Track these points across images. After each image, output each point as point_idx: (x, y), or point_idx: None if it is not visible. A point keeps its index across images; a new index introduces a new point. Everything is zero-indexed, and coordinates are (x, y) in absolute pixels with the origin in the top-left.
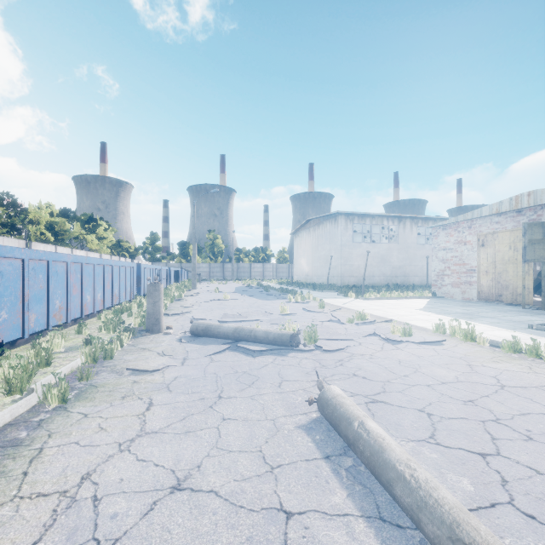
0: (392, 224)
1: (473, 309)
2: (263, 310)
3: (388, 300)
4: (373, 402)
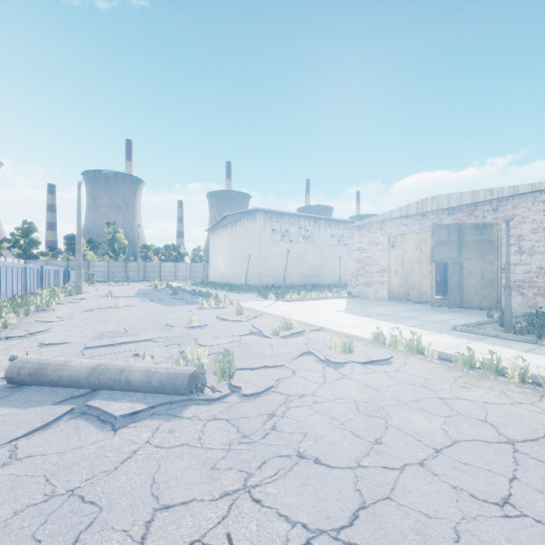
0: (308, 224)
1: (390, 309)
2: (164, 321)
3: (309, 301)
4: None
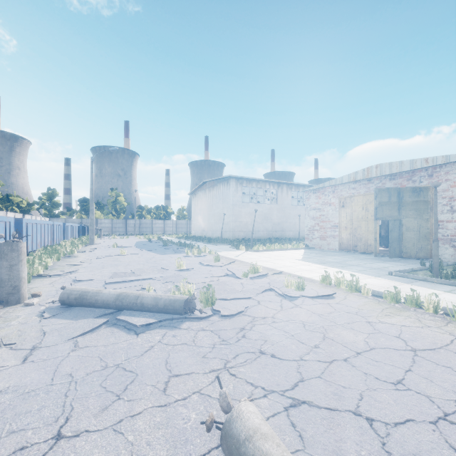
0: (273, 188)
1: (339, 258)
2: (159, 265)
3: (273, 251)
4: (294, 405)
